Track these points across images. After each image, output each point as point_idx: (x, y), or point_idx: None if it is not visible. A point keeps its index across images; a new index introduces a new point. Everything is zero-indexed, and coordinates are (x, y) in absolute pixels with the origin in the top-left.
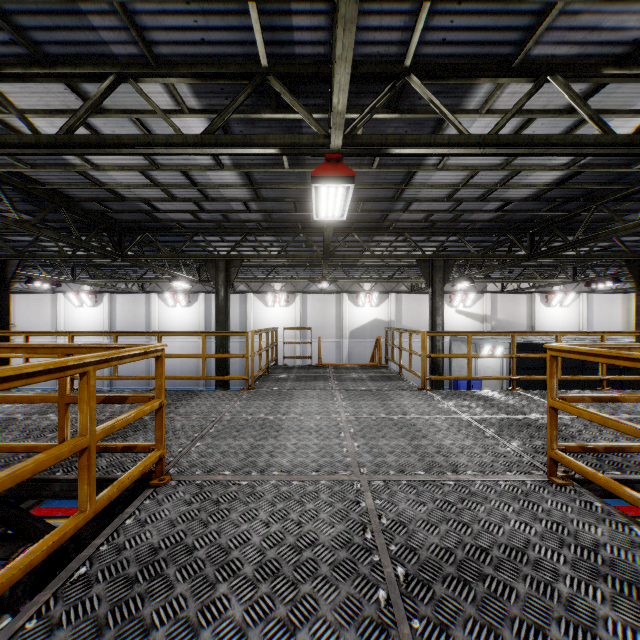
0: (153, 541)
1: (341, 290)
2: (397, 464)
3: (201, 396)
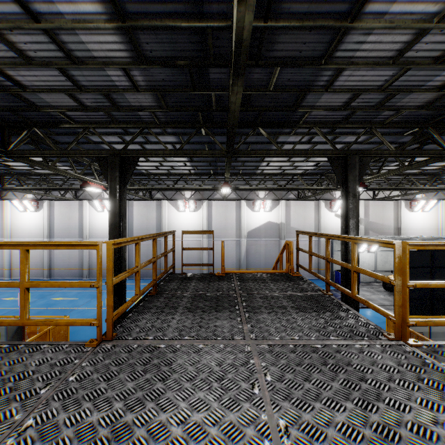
0: None
1: (240, 198)
2: None
3: None
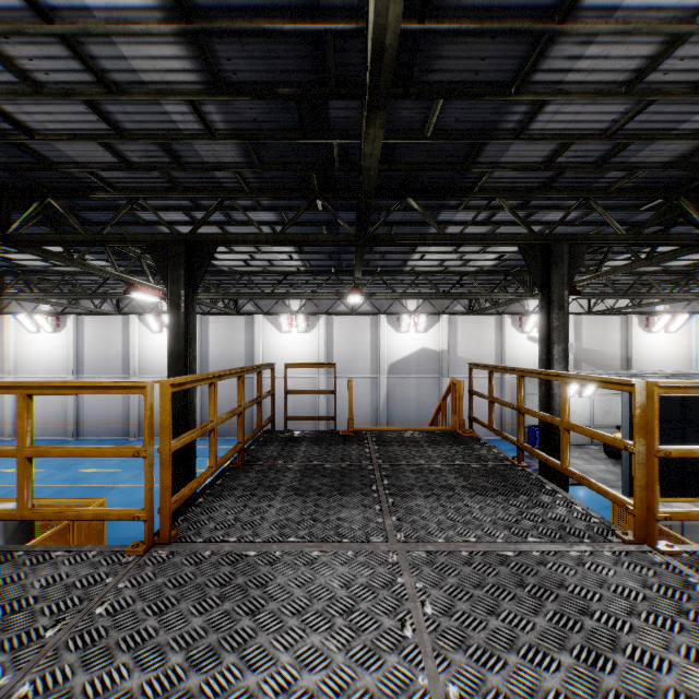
0: None
1: (378, 311)
2: None
3: None
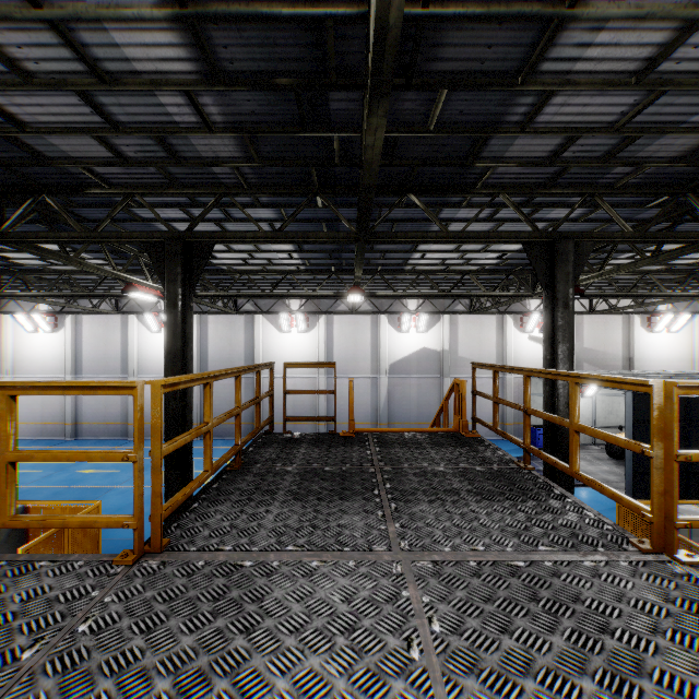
0: None
1: (378, 310)
2: None
3: None
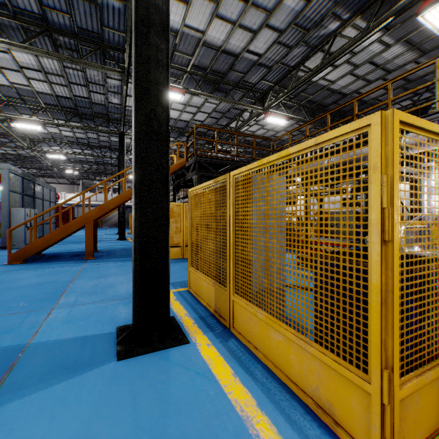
0: None
1: None
2: None
3: None
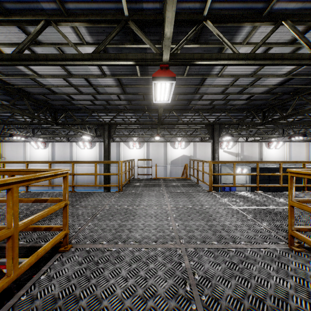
0: (55, 292)
1: (166, 140)
2: (201, 237)
3: (94, 195)
